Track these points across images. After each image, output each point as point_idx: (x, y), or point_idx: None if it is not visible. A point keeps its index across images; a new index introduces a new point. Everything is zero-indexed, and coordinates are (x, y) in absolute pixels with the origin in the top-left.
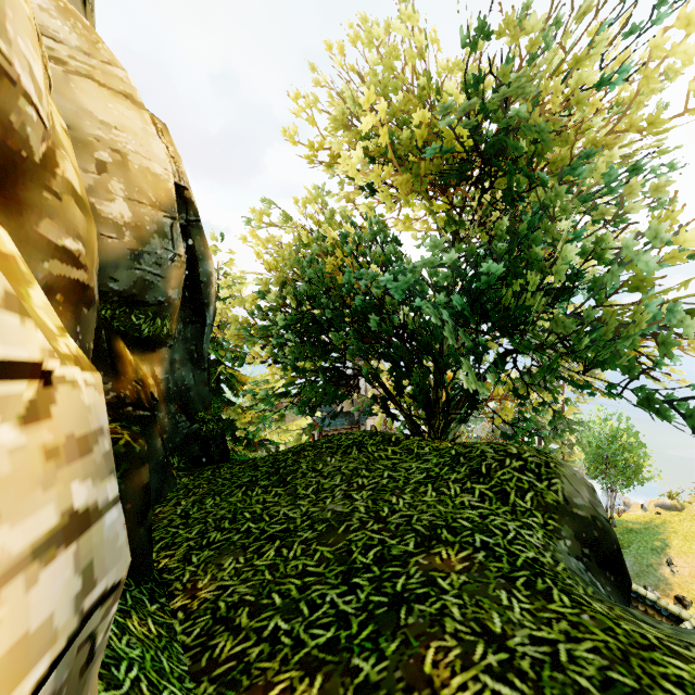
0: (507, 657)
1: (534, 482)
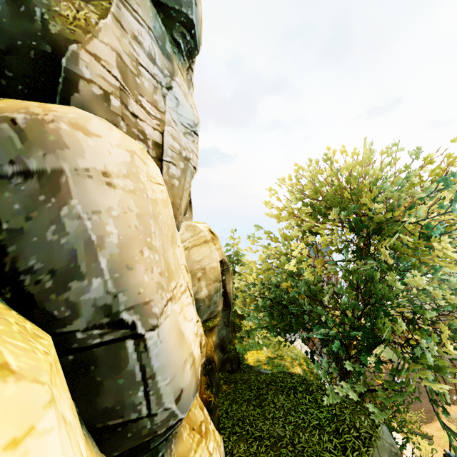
0: None
1: (360, 446)
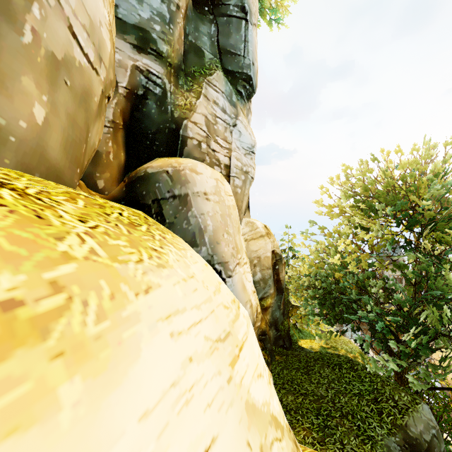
0: (342, 447)
1: (396, 414)
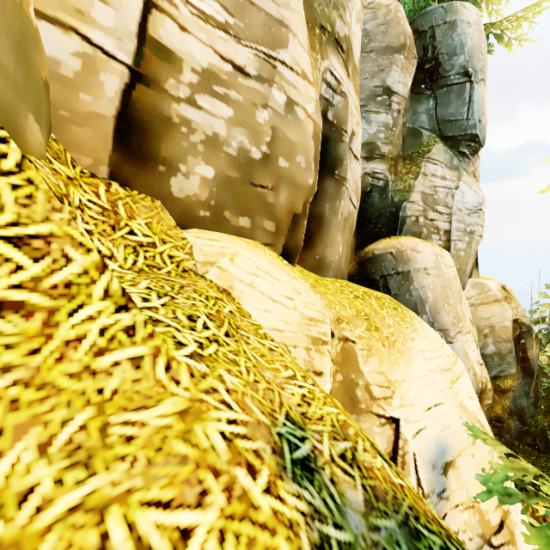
0: None
1: None
